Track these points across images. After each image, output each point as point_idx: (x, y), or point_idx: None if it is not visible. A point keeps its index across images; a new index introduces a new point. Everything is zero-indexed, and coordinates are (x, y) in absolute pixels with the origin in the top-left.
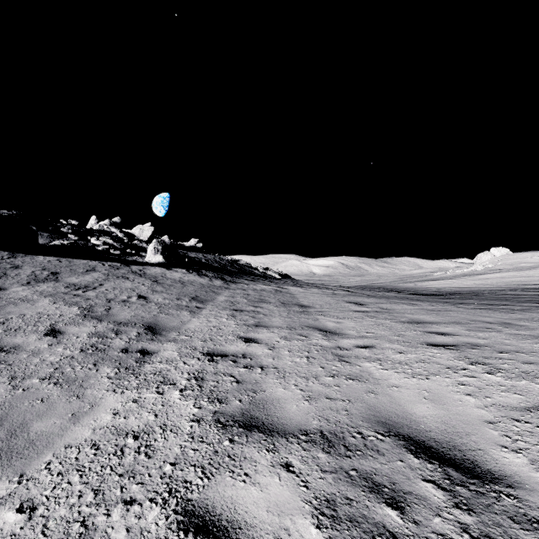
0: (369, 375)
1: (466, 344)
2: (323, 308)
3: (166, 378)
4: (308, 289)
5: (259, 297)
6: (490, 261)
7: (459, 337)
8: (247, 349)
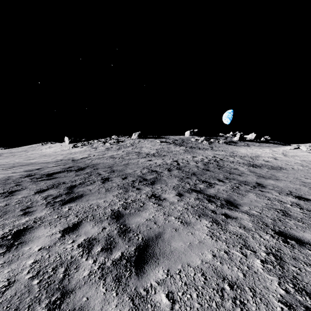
0: None
1: None
2: None
3: None
4: None
5: None
6: None
7: None
8: None
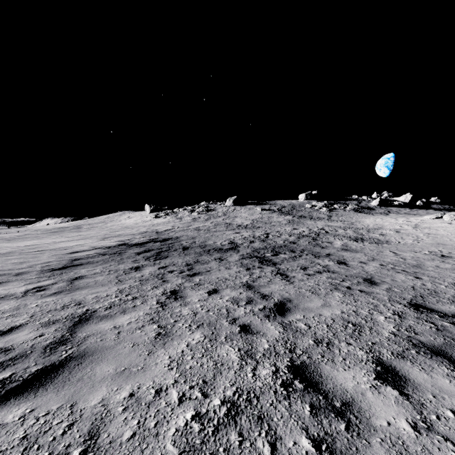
0: None
1: None
2: None
3: None
4: None
5: None
6: None
7: None
8: None
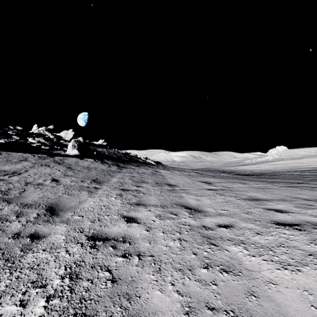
0: (240, 264)
1: (306, 222)
2: (185, 187)
3: (40, 275)
4: (173, 172)
5: (141, 179)
6: (276, 154)
7: (295, 214)
8: (127, 230)
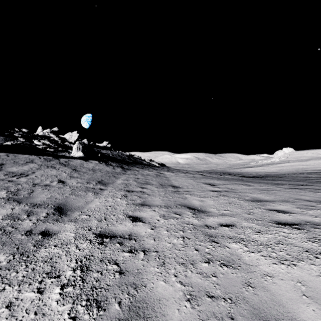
0: (239, 259)
1: (306, 222)
2: (189, 188)
3: (53, 268)
4: (177, 173)
5: (145, 180)
6: (283, 156)
7: (296, 215)
8: (133, 228)
